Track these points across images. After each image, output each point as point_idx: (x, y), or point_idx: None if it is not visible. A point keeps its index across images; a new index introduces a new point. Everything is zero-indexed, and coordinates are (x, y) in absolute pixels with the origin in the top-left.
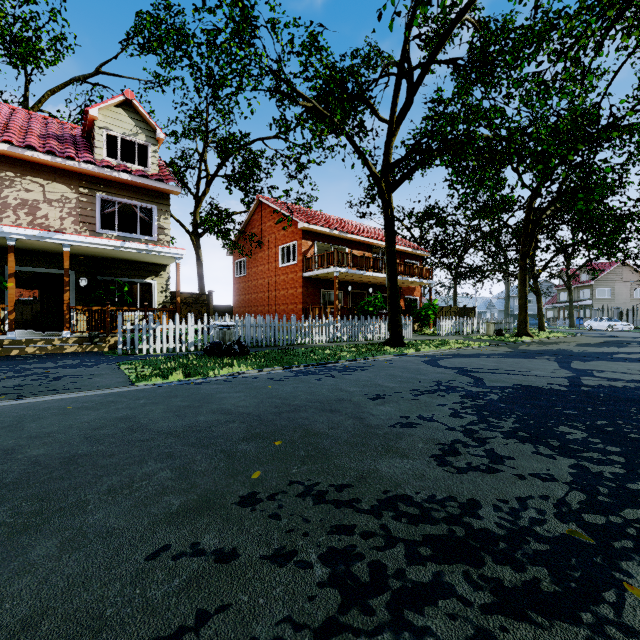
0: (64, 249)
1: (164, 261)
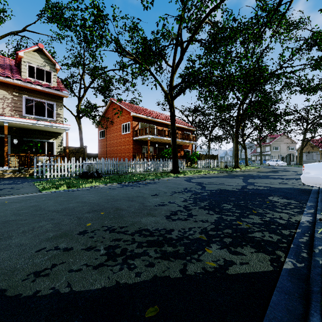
0: (4, 124)
1: (60, 131)
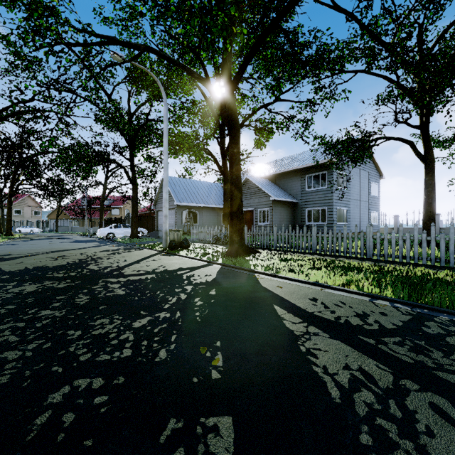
0: None
1: None
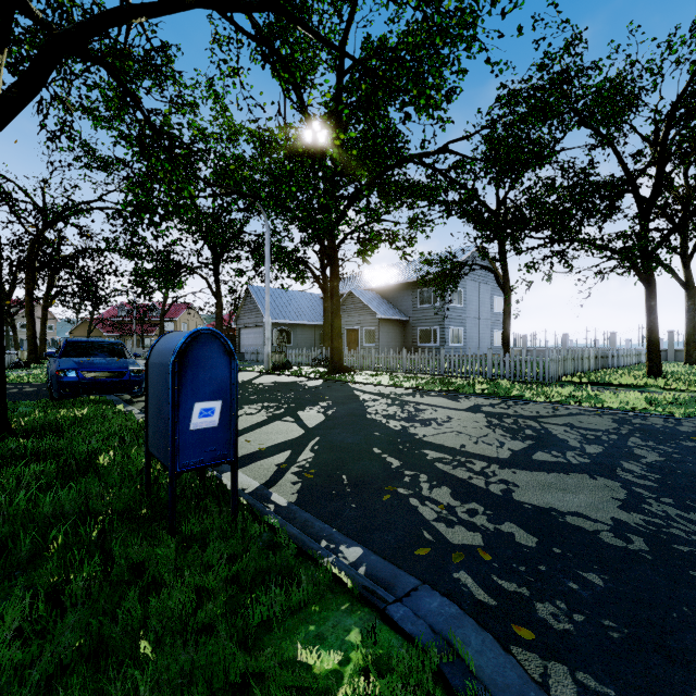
0: None
1: None
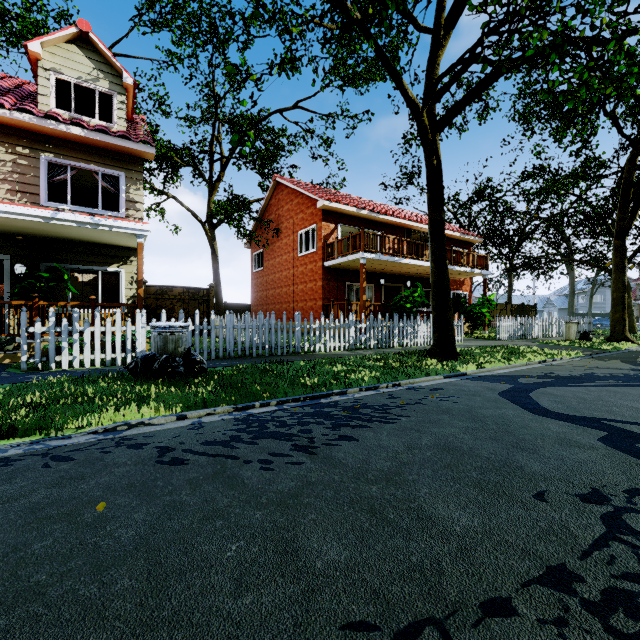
0: None
1: (130, 242)
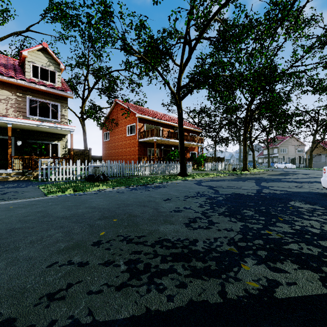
0: (8, 125)
1: (64, 132)
